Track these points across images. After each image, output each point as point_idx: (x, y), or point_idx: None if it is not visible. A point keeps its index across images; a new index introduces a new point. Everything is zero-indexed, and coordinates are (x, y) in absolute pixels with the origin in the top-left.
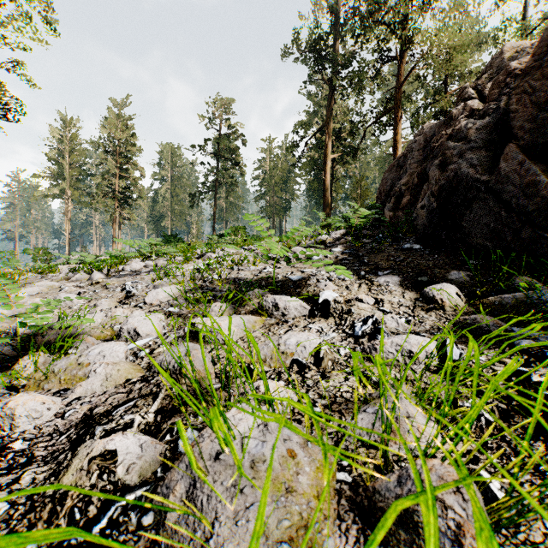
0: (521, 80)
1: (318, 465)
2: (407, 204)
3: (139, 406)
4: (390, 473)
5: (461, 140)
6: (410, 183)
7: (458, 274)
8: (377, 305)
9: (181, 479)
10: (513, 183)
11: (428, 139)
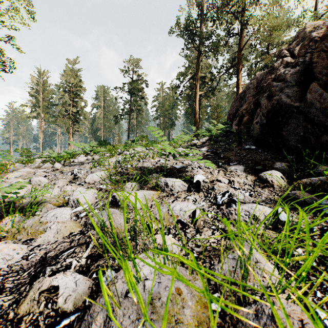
0: (319, 43)
1: (197, 299)
2: (246, 121)
3: (77, 252)
4: (249, 306)
5: (281, 81)
6: (248, 108)
7: (281, 164)
8: (230, 184)
9: (100, 310)
10: (315, 107)
11: (259, 81)
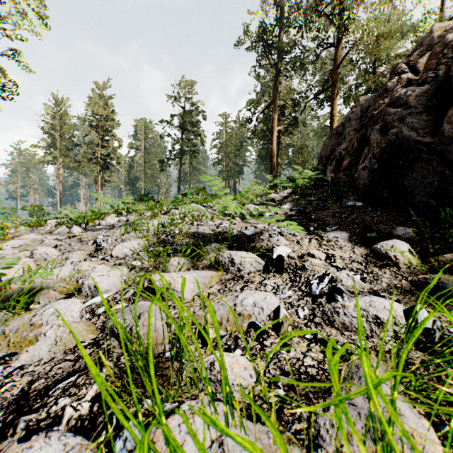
0: None
1: None
2: (347, 166)
3: (79, 385)
4: None
5: (400, 107)
6: (350, 148)
7: (404, 230)
8: (328, 260)
9: None
10: None
11: (364, 109)
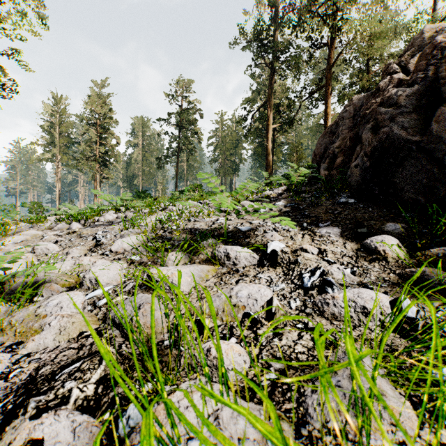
0: None
1: None
2: (340, 164)
3: (84, 370)
4: None
5: (391, 106)
6: (343, 146)
7: (394, 226)
8: (320, 255)
9: None
10: (445, 142)
11: (357, 108)
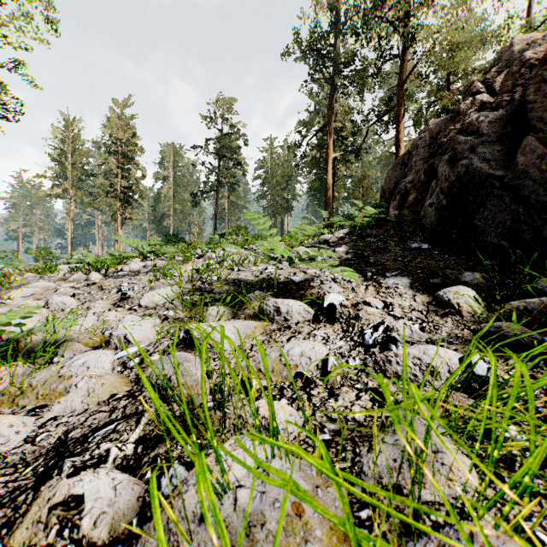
0: (539, 69)
1: (331, 523)
2: (413, 202)
3: (120, 431)
4: (425, 538)
5: (472, 134)
6: (416, 181)
7: (473, 275)
8: (386, 309)
9: (155, 546)
10: (532, 178)
11: (434, 135)
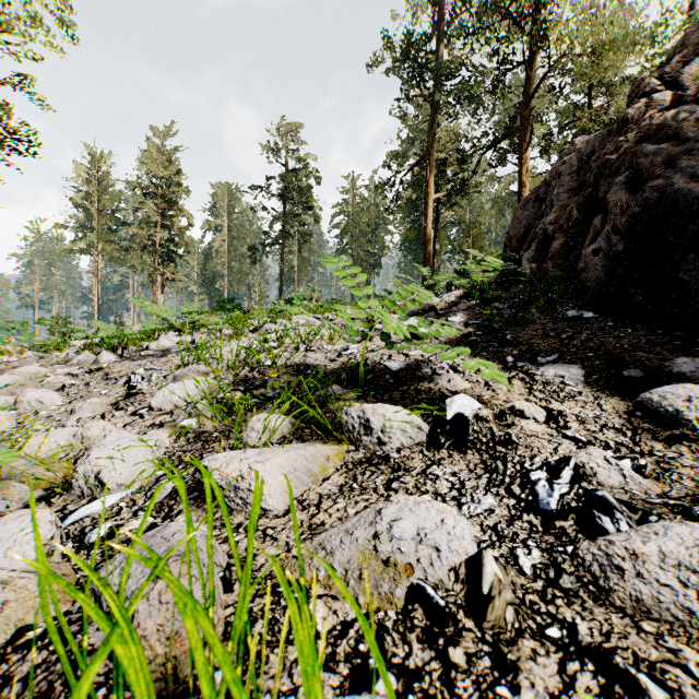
0: None
1: None
2: (559, 250)
3: None
4: None
5: (666, 141)
6: (563, 220)
7: (692, 363)
8: (552, 422)
9: None
10: None
11: (584, 157)
